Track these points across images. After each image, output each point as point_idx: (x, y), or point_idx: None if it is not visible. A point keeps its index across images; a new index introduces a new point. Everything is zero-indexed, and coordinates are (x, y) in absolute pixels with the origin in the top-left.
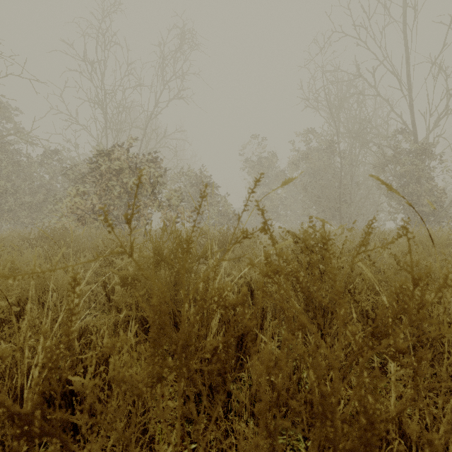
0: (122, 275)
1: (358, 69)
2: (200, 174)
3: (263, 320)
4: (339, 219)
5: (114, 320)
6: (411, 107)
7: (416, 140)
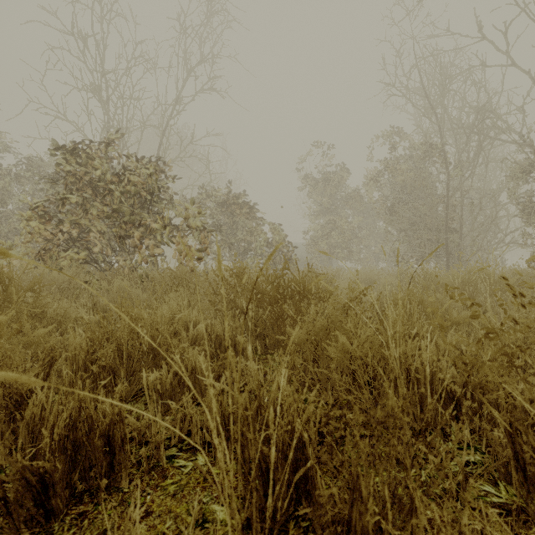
0: None
1: (478, 29)
2: (242, 194)
3: None
4: (444, 255)
5: None
6: None
7: None
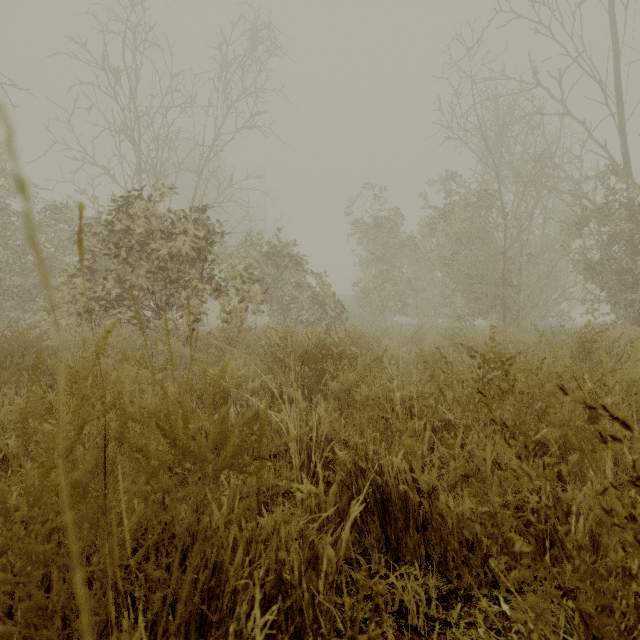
0: None
1: (534, 74)
2: (285, 243)
3: None
4: (502, 311)
5: None
6: (622, 132)
7: (631, 184)
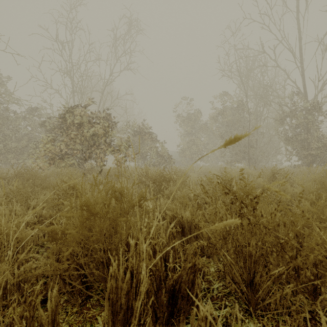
0: (51, 230)
1: (262, 47)
2: (144, 126)
3: (195, 276)
4: (248, 159)
5: (51, 266)
6: (303, 75)
7: (306, 100)
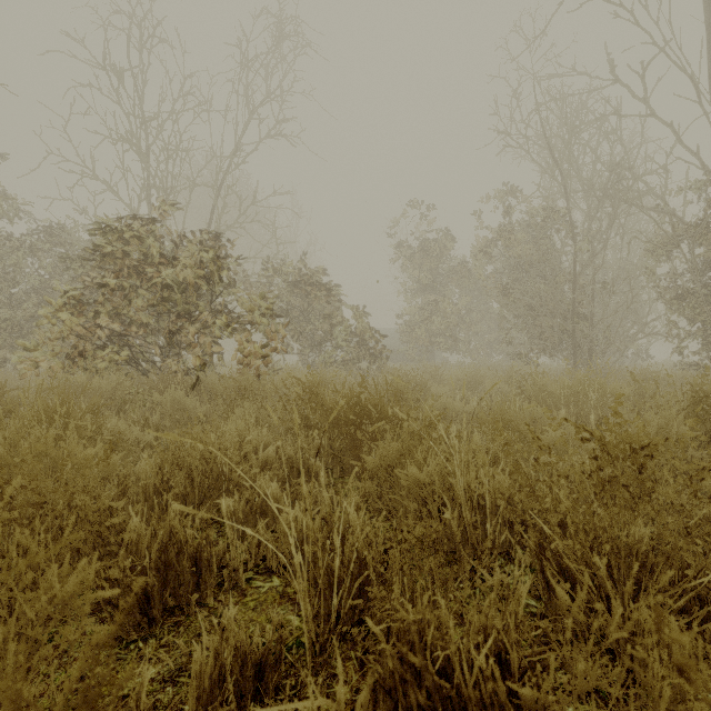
0: None
1: (611, 69)
2: (317, 269)
3: None
4: (571, 349)
5: None
6: None
7: None
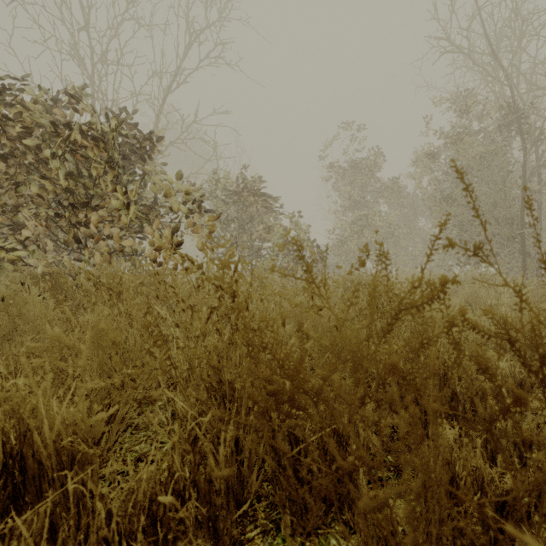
0: None
1: None
2: (255, 182)
3: None
4: (519, 256)
5: None
6: None
7: None
